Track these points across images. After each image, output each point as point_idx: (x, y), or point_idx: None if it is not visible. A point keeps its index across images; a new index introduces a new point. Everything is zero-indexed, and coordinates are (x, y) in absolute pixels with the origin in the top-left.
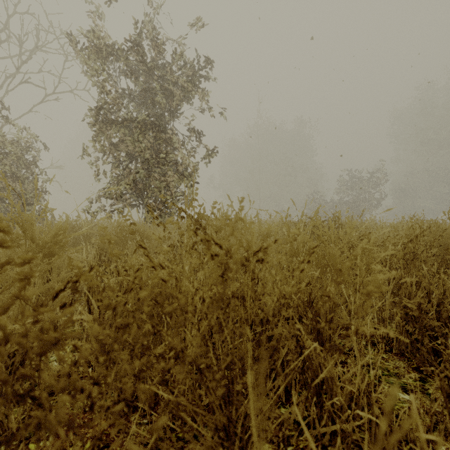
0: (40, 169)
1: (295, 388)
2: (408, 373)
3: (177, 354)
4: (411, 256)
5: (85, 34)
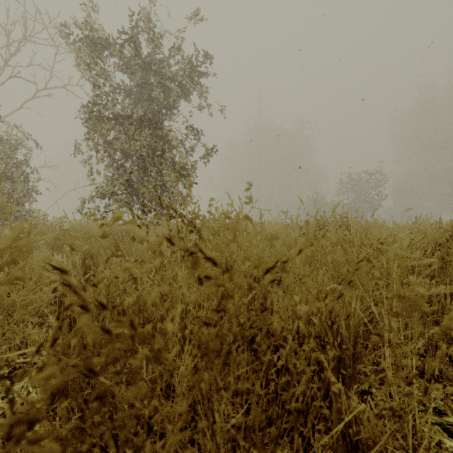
0: (31, 168)
1: (313, 432)
2: (449, 407)
3: (139, 452)
4: (441, 262)
5: (77, 25)
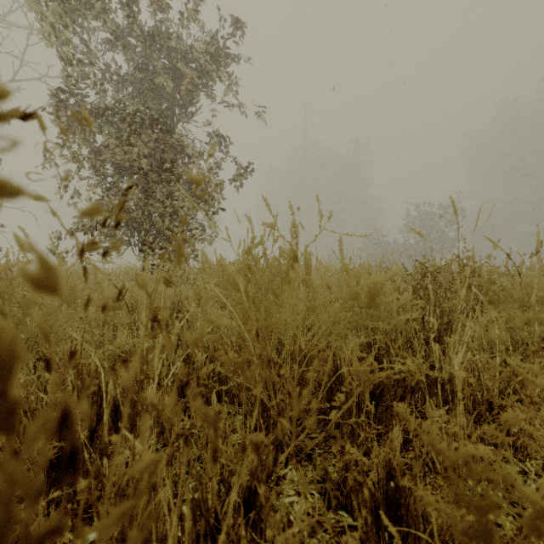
0: None
1: None
2: None
3: None
4: None
5: None
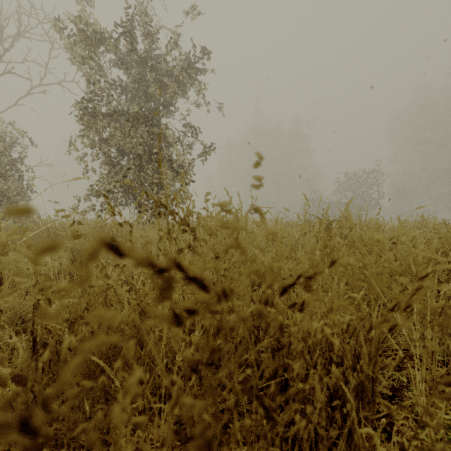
0: (25, 166)
1: None
2: None
3: None
4: None
5: (71, 19)
